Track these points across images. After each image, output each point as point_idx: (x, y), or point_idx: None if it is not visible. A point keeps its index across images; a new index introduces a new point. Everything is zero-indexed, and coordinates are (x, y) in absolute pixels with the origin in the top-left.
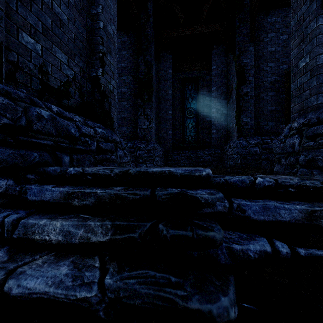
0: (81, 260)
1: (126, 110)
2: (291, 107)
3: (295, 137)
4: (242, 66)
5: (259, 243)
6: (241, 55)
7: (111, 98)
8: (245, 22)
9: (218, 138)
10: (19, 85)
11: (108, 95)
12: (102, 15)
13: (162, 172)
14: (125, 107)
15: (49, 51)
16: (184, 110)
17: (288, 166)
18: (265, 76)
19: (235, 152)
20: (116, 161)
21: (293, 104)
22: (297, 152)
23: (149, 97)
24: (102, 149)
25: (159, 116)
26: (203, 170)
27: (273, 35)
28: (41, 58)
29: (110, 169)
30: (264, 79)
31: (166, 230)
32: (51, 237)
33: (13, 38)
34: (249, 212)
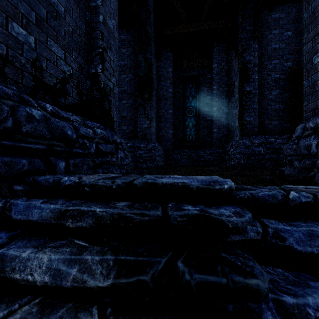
0: (73, 316)
1: (126, 109)
2: (304, 106)
3: (312, 138)
4: (245, 63)
5: (318, 294)
6: (244, 53)
7: (111, 96)
8: (248, 19)
9: (219, 137)
10: (9, 81)
11: (108, 93)
12: (101, 8)
13: (174, 184)
14: (125, 105)
15: (44, 44)
16: (184, 109)
17: (303, 170)
18: (268, 74)
19: (238, 151)
20: (116, 164)
21: (307, 103)
22: (314, 154)
23: (150, 96)
24: (101, 151)
25: (159, 115)
26: (224, 182)
27: (277, 32)
28: (34, 52)
29: (111, 180)
30: (268, 77)
31: (189, 273)
32: (35, 277)
33: (2, 28)
34: (290, 240)
